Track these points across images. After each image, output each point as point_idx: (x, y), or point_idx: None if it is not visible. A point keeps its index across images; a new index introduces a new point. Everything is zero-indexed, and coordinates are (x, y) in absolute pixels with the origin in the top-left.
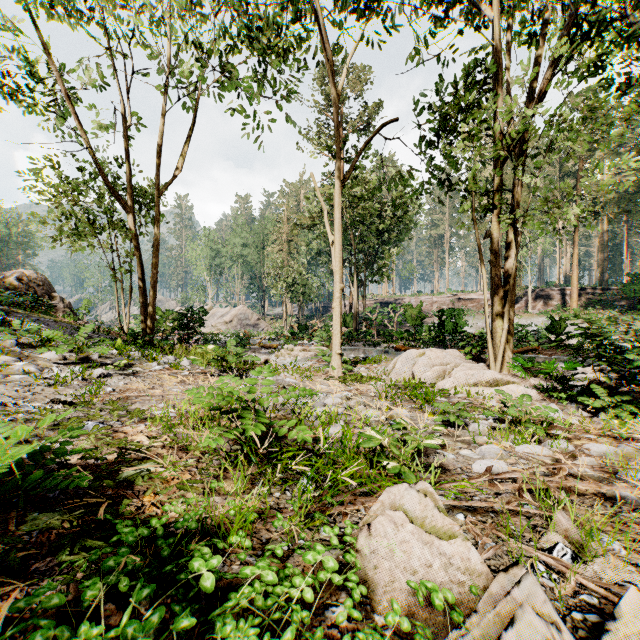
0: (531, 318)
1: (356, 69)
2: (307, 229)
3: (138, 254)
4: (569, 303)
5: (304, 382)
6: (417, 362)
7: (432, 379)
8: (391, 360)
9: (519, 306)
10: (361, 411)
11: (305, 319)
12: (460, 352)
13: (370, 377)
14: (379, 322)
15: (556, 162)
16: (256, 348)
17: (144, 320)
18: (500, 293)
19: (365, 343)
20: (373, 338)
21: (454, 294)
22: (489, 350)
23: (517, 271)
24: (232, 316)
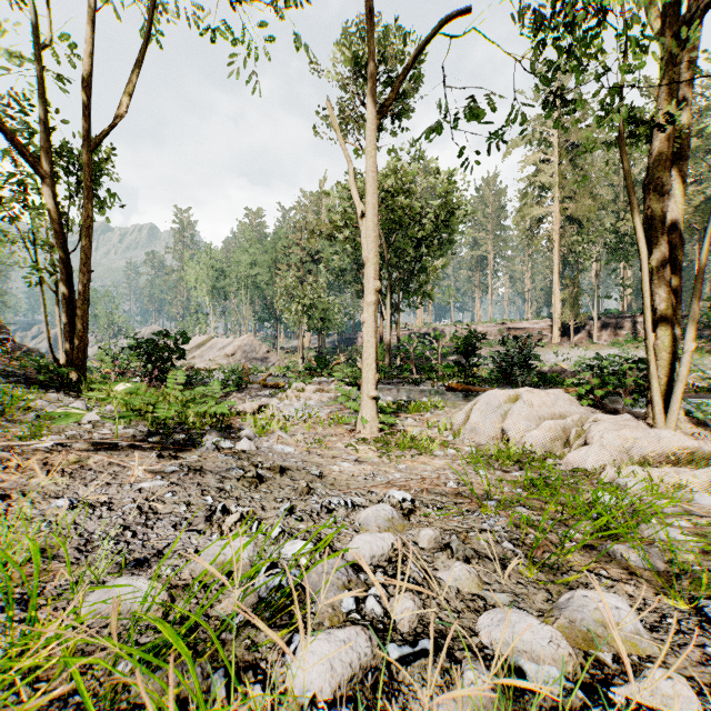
0: (600, 350)
1: (390, 30)
2: (327, 238)
3: (61, 243)
4: (641, 332)
5: (310, 453)
6: (510, 412)
7: (544, 444)
8: (449, 405)
9: (581, 336)
10: (464, 592)
11: (326, 352)
12: (567, 394)
13: (429, 439)
14: (419, 354)
15: (620, 169)
16: (254, 388)
17: (69, 345)
18: (669, 287)
19: (403, 380)
20: (411, 374)
21: (503, 323)
22: (654, 391)
23: (580, 294)
24: (235, 348)
